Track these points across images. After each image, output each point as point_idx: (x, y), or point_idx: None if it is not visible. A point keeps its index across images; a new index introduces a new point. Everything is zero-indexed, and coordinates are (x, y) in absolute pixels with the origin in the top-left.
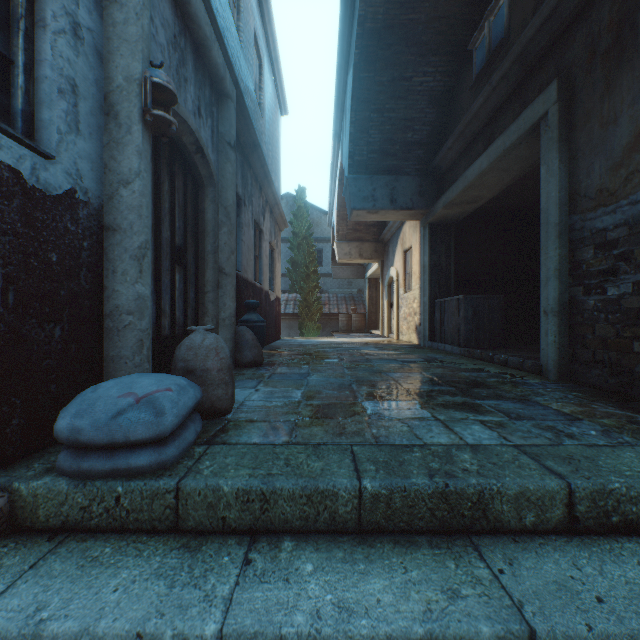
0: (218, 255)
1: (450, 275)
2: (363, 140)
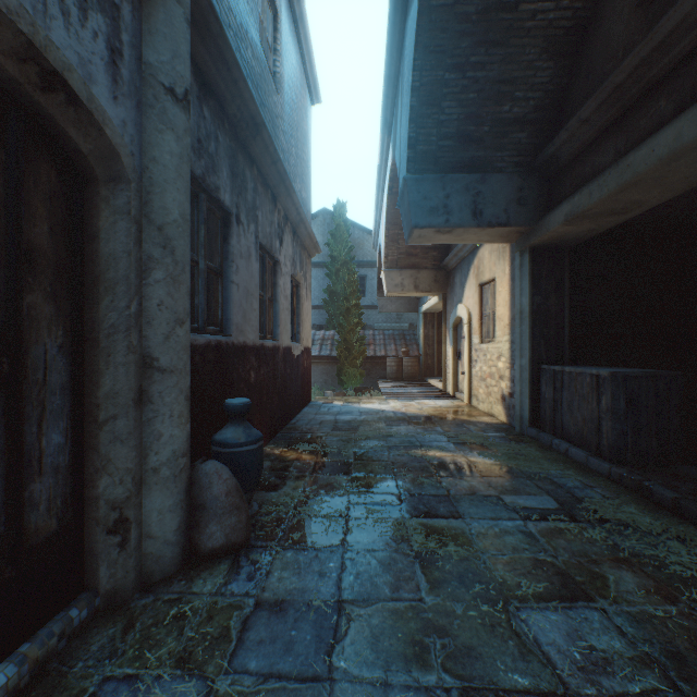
0: (140, 331)
1: (563, 326)
2: (431, 118)
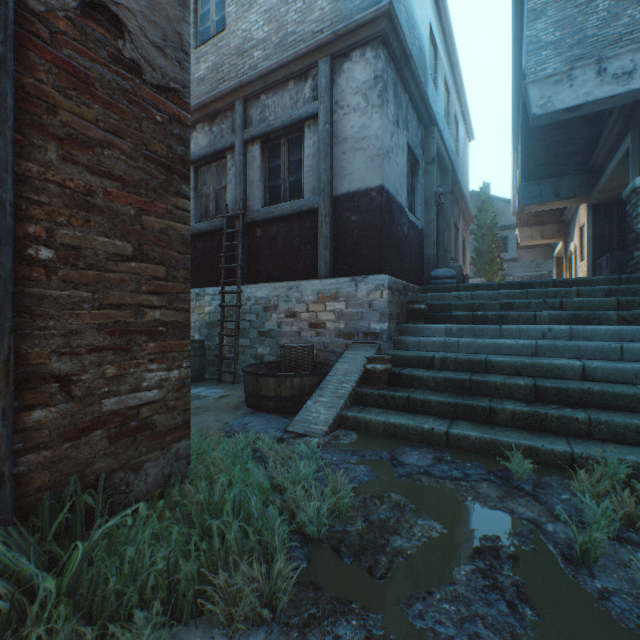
0: (444, 243)
1: (612, 242)
2: (530, 160)
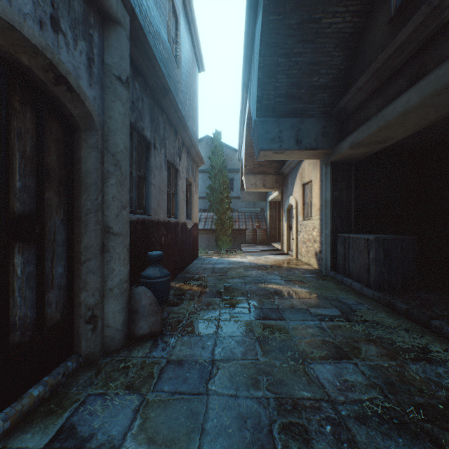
0: (103, 212)
1: (350, 209)
2: (270, 85)
